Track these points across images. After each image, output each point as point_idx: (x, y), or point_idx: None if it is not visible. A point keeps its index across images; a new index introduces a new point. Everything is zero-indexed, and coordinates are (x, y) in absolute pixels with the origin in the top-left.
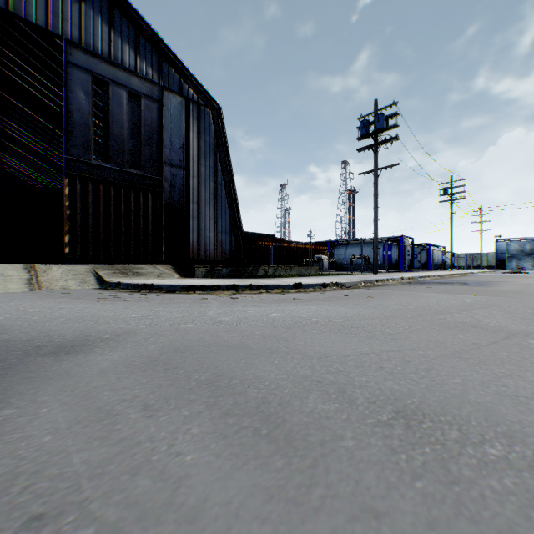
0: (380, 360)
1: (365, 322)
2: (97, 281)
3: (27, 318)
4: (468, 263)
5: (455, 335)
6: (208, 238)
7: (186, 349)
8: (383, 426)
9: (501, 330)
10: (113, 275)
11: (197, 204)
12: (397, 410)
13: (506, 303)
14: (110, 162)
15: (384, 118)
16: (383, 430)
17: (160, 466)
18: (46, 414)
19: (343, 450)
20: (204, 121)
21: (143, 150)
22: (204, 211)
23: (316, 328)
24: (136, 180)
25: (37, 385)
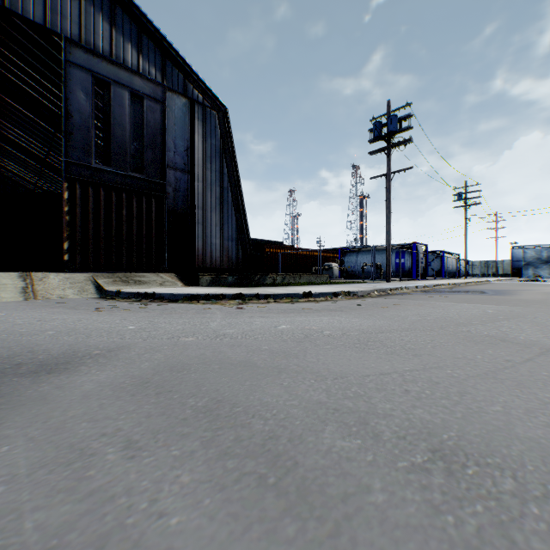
0: (405, 382)
1: (383, 335)
2: (96, 290)
3: (13, 330)
4: (483, 271)
5: (483, 350)
6: (213, 245)
7: (184, 367)
8: (418, 472)
9: (534, 345)
10: (114, 284)
11: (202, 210)
12: (433, 448)
13: (531, 313)
14: (111, 165)
15: (397, 120)
16: (419, 478)
17: (135, 535)
18: (5, 454)
19: (372, 508)
20: (210, 123)
21: (145, 153)
22: (210, 217)
23: (329, 342)
24: (138, 184)
25: (4, 413)
